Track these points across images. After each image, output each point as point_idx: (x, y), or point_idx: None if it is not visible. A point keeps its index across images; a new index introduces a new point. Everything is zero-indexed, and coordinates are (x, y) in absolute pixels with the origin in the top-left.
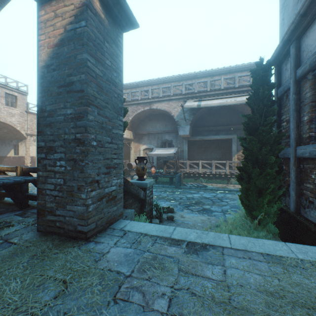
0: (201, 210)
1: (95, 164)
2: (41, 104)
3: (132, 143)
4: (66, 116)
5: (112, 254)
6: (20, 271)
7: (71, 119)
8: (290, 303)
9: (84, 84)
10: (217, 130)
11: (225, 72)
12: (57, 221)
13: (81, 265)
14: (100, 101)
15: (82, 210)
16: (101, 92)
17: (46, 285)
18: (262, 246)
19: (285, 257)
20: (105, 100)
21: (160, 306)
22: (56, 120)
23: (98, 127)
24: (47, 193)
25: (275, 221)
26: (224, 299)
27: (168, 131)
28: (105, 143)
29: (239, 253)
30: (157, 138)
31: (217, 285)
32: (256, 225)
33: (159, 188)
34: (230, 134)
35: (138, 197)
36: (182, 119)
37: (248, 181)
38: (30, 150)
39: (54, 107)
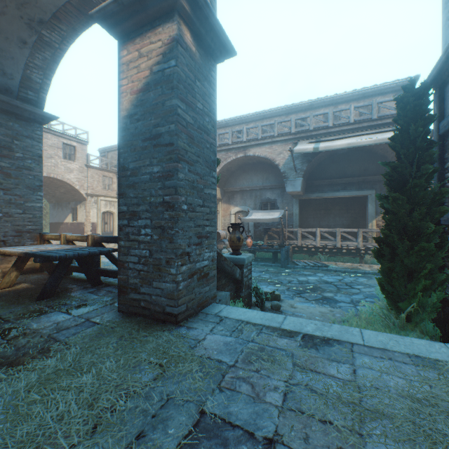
0: (319, 299)
1: (186, 232)
2: (123, 161)
3: (219, 205)
4: (152, 175)
5: (209, 341)
6: (112, 351)
7: (159, 179)
8: (444, 413)
9: (174, 136)
10: (344, 183)
11: (356, 97)
12: (142, 301)
13: (175, 351)
14: (191, 155)
15: (172, 288)
16: (192, 143)
17: (142, 367)
18: (409, 346)
19: (442, 362)
20: (197, 153)
21: (273, 399)
22: (140, 180)
23: (189, 187)
24: (129, 267)
25: (435, 318)
26: (354, 400)
27: (270, 186)
28: (197, 206)
29: (375, 352)
30: (255, 197)
31: (344, 385)
32: (404, 322)
33: (257, 267)
34: (364, 188)
35: (232, 276)
36: (291, 169)
37: (391, 259)
38: (91, 215)
39: (138, 165)
